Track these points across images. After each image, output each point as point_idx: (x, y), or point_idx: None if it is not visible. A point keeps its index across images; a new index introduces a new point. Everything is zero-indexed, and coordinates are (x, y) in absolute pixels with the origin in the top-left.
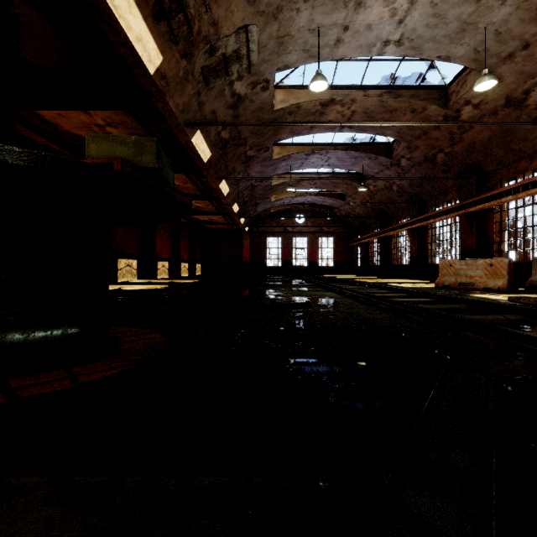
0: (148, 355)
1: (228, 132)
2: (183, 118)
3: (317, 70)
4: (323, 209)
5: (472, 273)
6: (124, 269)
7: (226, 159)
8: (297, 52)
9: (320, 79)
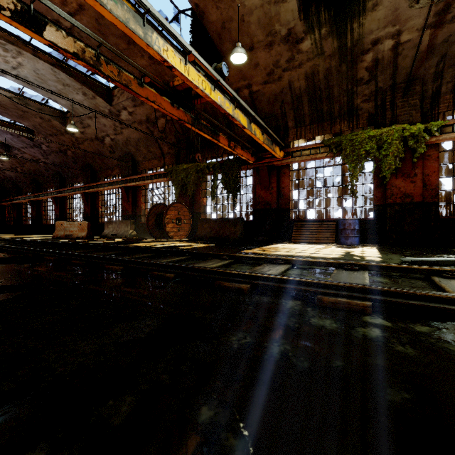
0: None
1: None
2: None
3: None
4: None
5: (73, 229)
6: None
7: None
8: None
9: None
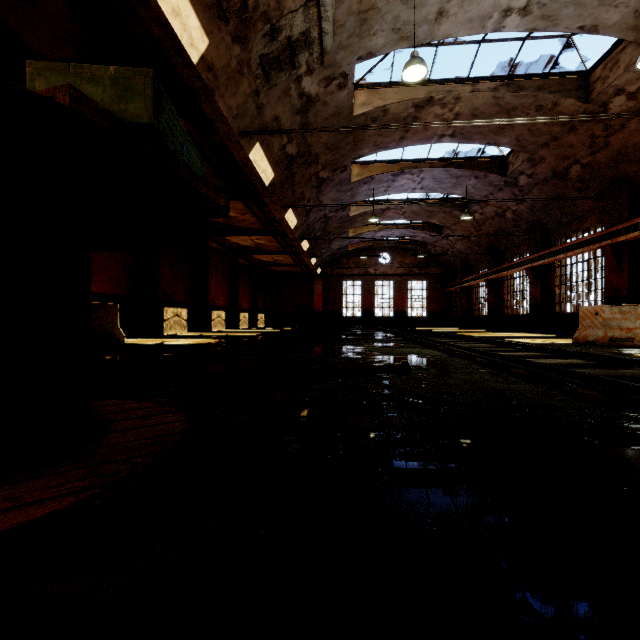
0: (140, 462)
1: (295, 147)
2: (237, 126)
3: (412, 52)
4: (413, 245)
5: (630, 325)
6: (172, 320)
7: (293, 181)
8: (384, 33)
9: (417, 63)
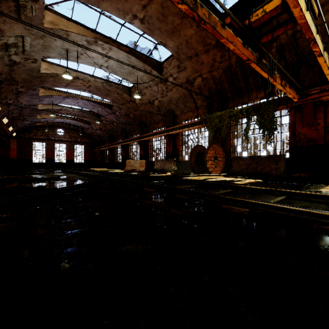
0: None
1: (4, 77)
2: None
3: (66, 69)
4: (77, 128)
5: (136, 165)
6: None
7: (1, 90)
8: (55, 53)
9: (68, 74)
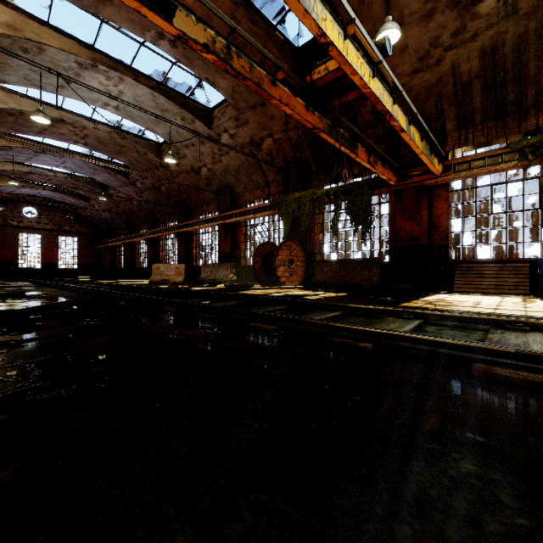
0: None
1: None
2: None
3: (39, 107)
4: (64, 206)
5: (169, 273)
6: None
7: None
8: (17, 77)
9: (42, 116)
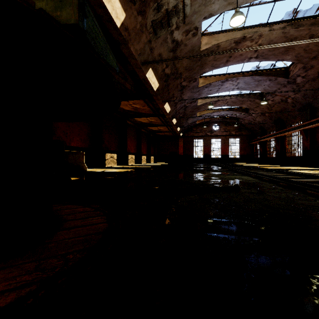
0: (71, 258)
1: (169, 69)
2: (140, 60)
3: (236, 9)
4: (232, 120)
5: None
6: (109, 159)
7: (168, 88)
8: (219, 1)
9: (239, 14)
